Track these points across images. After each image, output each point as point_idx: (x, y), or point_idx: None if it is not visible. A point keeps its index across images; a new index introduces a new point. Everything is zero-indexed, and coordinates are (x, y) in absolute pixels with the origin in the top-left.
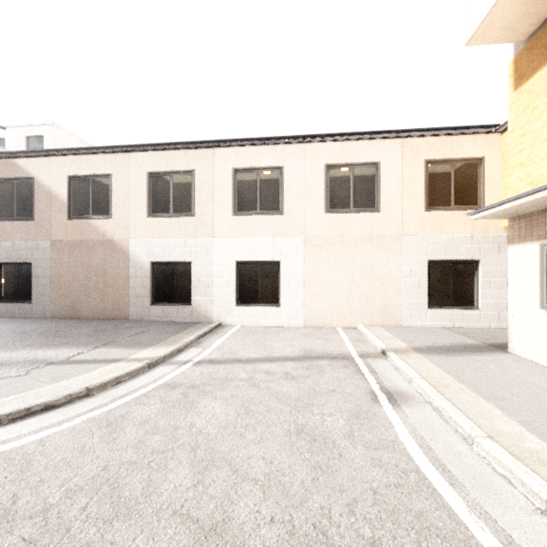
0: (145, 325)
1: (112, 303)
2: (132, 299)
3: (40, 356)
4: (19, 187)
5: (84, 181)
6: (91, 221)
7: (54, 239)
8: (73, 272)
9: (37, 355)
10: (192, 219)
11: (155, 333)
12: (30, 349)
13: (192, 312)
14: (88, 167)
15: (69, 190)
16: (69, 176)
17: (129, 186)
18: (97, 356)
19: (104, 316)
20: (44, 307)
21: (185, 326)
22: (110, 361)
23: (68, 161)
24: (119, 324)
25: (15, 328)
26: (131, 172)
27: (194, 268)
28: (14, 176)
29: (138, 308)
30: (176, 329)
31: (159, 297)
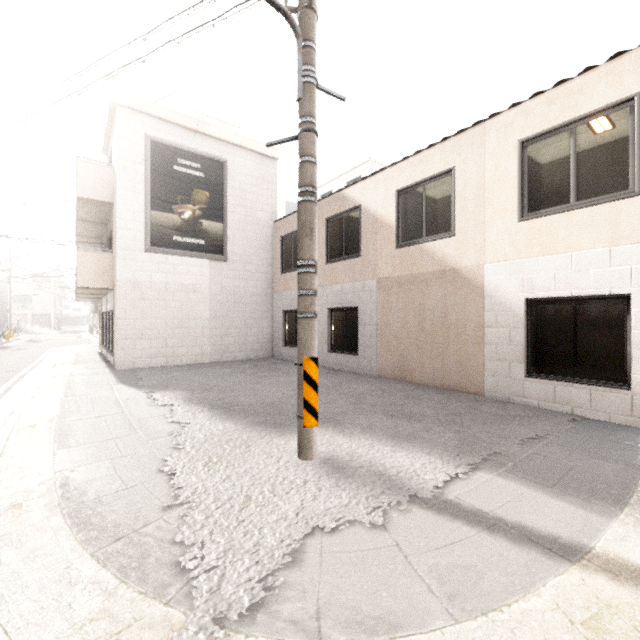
0: (525, 415)
1: (455, 366)
2: (488, 363)
3: (390, 465)
4: (346, 221)
5: (415, 192)
6: (424, 246)
7: (380, 277)
8: (401, 318)
9: (384, 458)
10: (633, 201)
11: (572, 448)
12: (370, 437)
13: (633, 404)
14: (420, 169)
15: (397, 209)
16: (397, 191)
17: (483, 177)
18: (496, 505)
19: (443, 384)
20: (370, 361)
21: (633, 440)
22: (547, 543)
23: (396, 172)
24: (472, 403)
25: (346, 387)
26: (487, 152)
27: (639, 309)
28: (343, 210)
29: (499, 378)
30: (616, 444)
31: (541, 363)
